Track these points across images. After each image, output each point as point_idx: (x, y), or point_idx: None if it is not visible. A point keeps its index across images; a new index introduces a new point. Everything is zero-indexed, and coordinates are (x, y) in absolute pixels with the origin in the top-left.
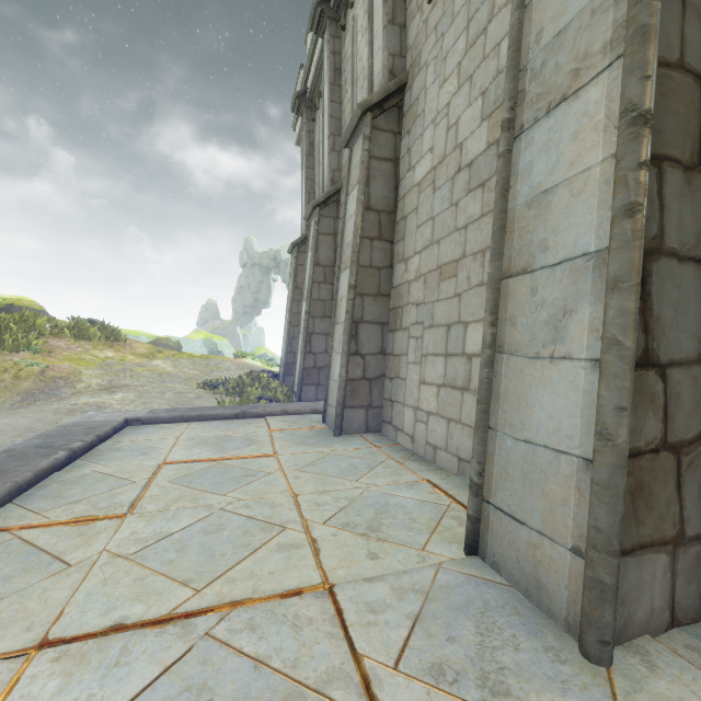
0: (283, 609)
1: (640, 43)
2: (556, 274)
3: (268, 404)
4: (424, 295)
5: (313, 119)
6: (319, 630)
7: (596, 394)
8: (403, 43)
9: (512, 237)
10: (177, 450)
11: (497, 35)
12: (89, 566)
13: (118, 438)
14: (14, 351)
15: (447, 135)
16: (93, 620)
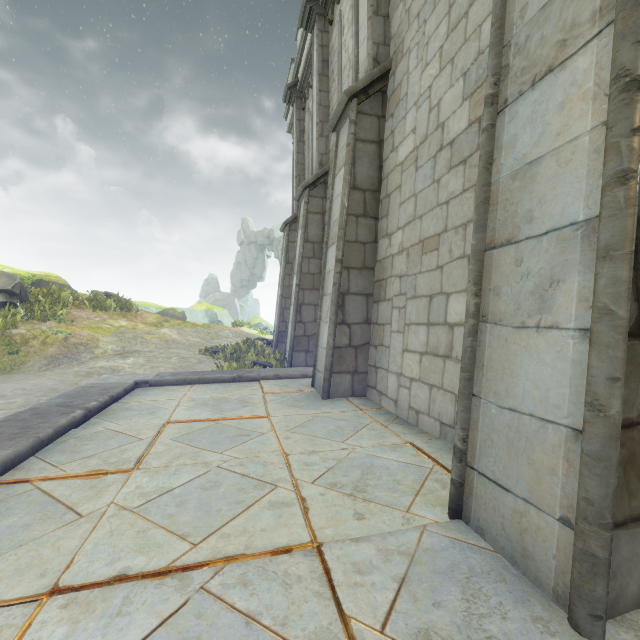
0: (273, 566)
1: (633, 7)
2: (543, 244)
3: (262, 369)
4: (407, 267)
5: (303, 108)
6: (307, 588)
7: (586, 364)
8: (387, 32)
9: (495, 209)
10: (180, 410)
11: (479, 17)
12: (98, 517)
13: (129, 399)
14: (42, 320)
15: (429, 116)
16: (99, 570)
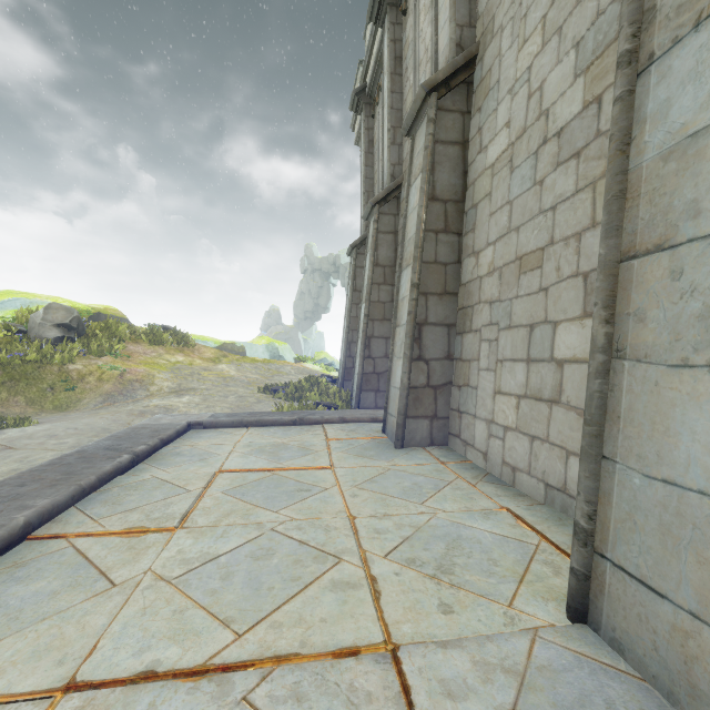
0: (335, 674)
1: None
2: None
3: (326, 411)
4: (499, 291)
5: (372, 116)
6: None
7: None
8: (473, 11)
9: (636, 204)
10: (234, 458)
11: None
12: (132, 588)
13: (181, 442)
14: (99, 355)
15: (528, 103)
16: (124, 661)
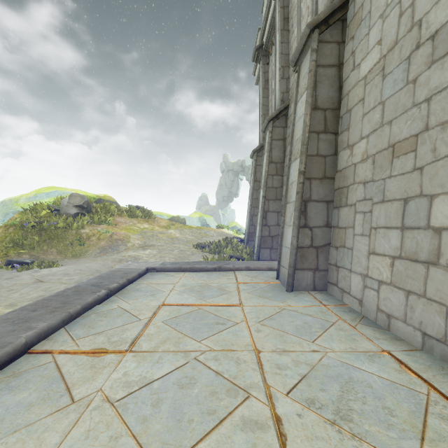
0: None
1: None
2: None
3: (236, 262)
4: (372, 173)
5: (267, 63)
6: None
7: None
8: None
9: None
10: (173, 294)
11: None
12: (85, 406)
13: (141, 281)
14: (99, 224)
15: (399, 21)
16: None
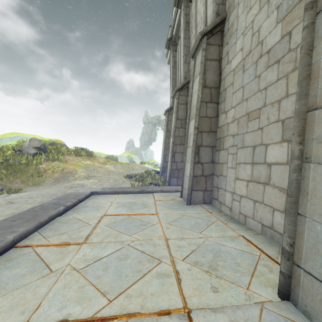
0: None
1: None
2: None
3: (154, 187)
4: (237, 130)
5: (175, 50)
6: None
7: None
8: None
9: (316, 81)
10: (111, 208)
11: None
12: (60, 273)
13: (87, 201)
14: (53, 161)
15: (252, 38)
16: (53, 313)
